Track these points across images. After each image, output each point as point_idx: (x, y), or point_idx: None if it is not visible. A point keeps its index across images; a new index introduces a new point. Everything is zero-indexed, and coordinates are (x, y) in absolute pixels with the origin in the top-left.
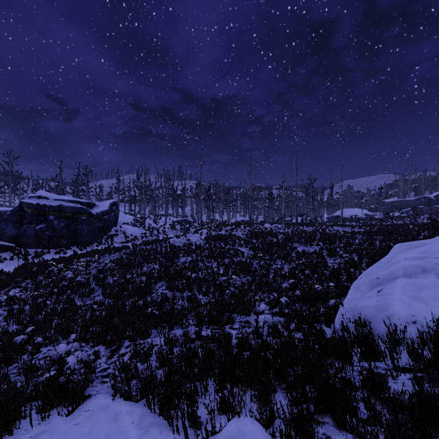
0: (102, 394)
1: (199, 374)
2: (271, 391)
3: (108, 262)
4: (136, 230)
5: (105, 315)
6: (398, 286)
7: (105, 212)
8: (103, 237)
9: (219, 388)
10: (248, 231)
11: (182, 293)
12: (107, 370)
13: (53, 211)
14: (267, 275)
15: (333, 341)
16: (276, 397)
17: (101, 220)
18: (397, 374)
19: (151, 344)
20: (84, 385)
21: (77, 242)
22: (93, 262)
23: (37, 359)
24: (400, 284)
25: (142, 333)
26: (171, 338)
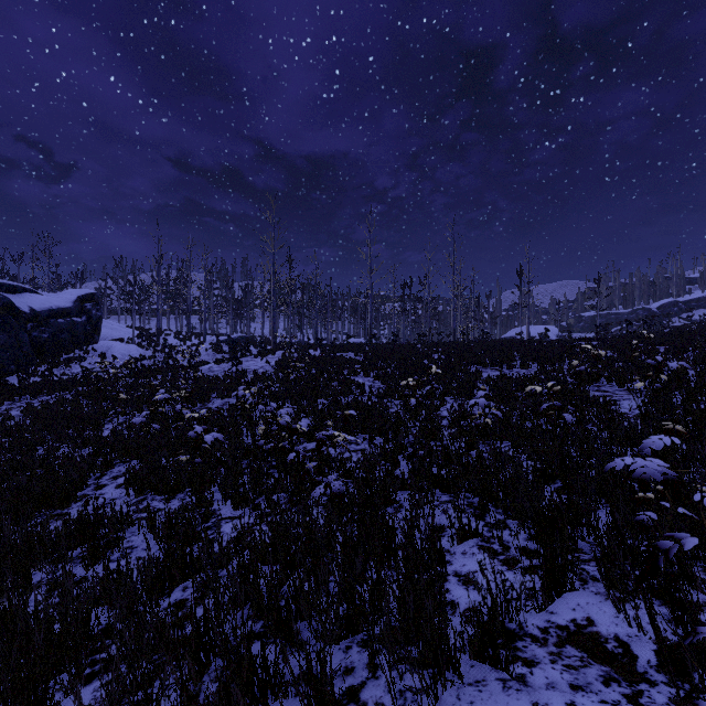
0: None
1: None
2: None
3: (19, 413)
4: (133, 351)
5: None
6: None
7: (60, 312)
8: (47, 363)
9: None
10: (368, 351)
11: (171, 496)
12: None
13: None
14: (436, 432)
15: None
16: None
17: (46, 326)
18: None
19: None
20: None
21: None
22: None
23: None
24: None
25: None
26: None
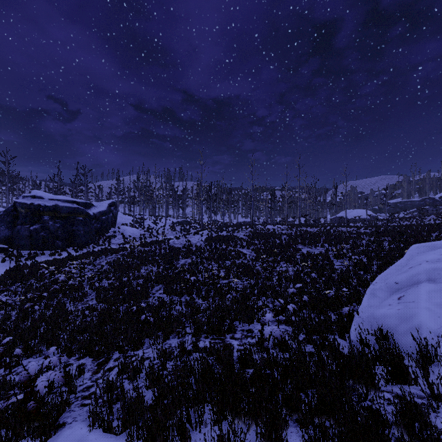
0: (79, 422)
1: (193, 399)
2: (283, 429)
3: (104, 264)
4: (135, 231)
5: (95, 322)
6: (423, 292)
7: (103, 213)
8: (101, 238)
9: (217, 419)
10: (250, 232)
11: (181, 297)
12: (90, 389)
13: (47, 211)
14: (270, 278)
15: (353, 360)
16: (288, 434)
17: (99, 221)
18: (438, 405)
19: (142, 357)
20: (58, 410)
21: (73, 243)
22: (89, 264)
23: (12, 375)
24: (425, 290)
25: (133, 344)
26: (165, 350)
